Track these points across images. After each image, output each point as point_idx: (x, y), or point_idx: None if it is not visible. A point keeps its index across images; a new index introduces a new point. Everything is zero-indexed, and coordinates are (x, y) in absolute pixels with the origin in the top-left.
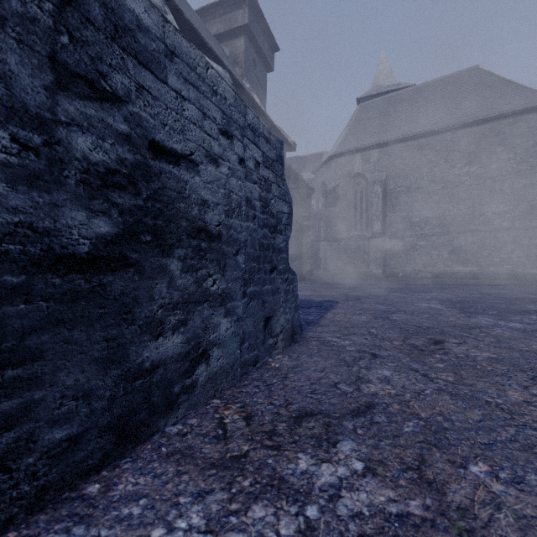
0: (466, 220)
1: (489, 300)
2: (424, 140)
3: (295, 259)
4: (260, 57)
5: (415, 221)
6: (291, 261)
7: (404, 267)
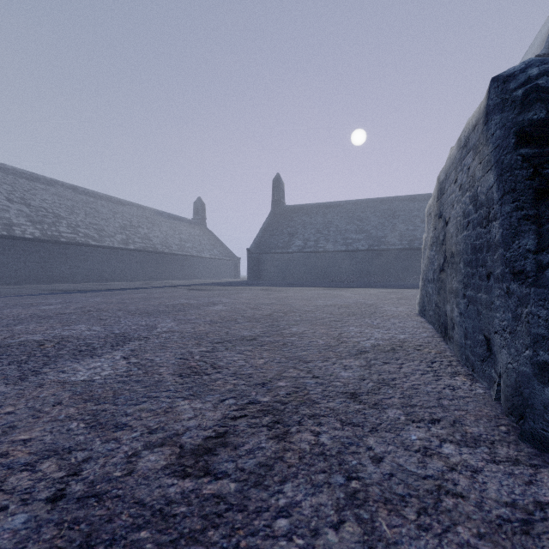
0: None
1: None
2: None
3: None
4: None
5: None
6: None
7: None
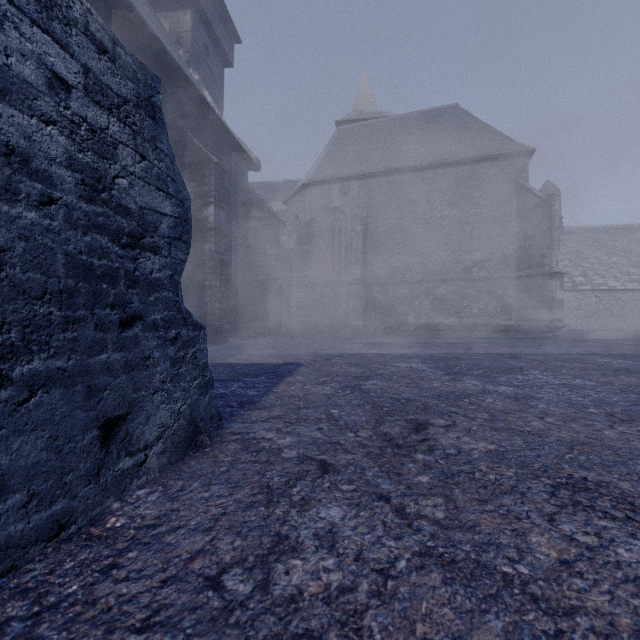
0: (447, 267)
1: (472, 356)
2: (407, 176)
3: (260, 308)
4: (215, 44)
5: (397, 267)
6: (254, 310)
7: (385, 318)
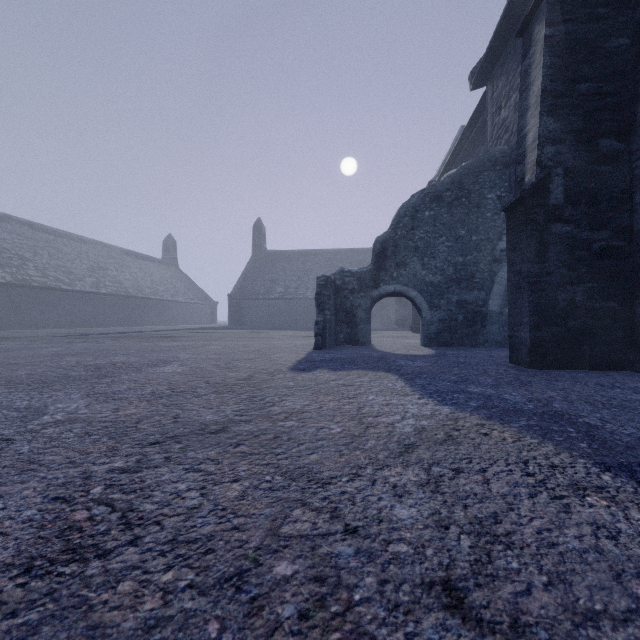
0: None
1: None
2: None
3: None
4: None
5: None
6: None
7: None
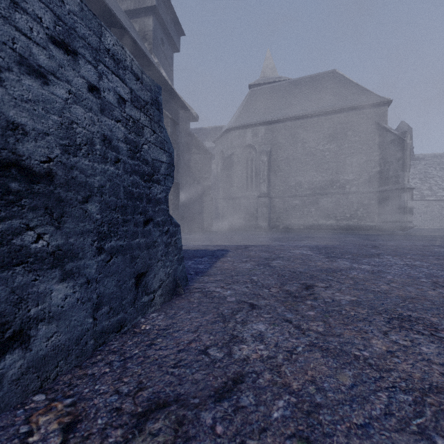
0: (328, 185)
1: (344, 246)
2: (298, 122)
3: (198, 214)
4: (167, 38)
5: (292, 185)
6: (194, 215)
7: (283, 220)
